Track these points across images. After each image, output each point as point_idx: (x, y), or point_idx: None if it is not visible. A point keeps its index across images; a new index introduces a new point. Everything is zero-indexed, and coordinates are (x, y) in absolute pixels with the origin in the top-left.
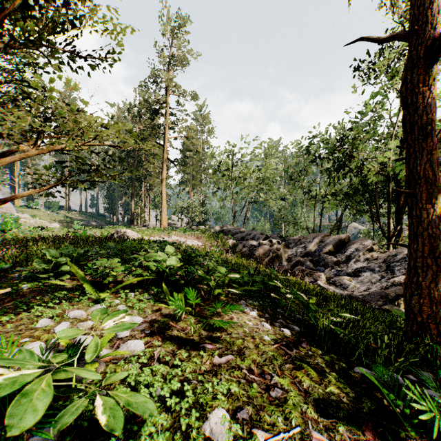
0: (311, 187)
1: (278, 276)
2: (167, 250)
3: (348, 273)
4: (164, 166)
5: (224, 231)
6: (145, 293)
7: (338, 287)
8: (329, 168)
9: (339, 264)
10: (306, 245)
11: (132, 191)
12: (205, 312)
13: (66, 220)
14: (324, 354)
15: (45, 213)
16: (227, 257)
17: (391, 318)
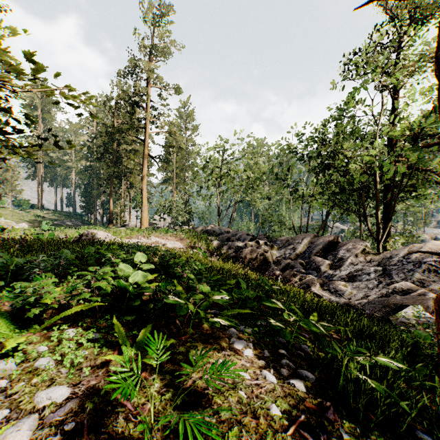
0: (297, 186)
1: (272, 286)
2: (137, 259)
3: (342, 278)
4: (144, 162)
5: (209, 231)
6: (92, 329)
7: (333, 294)
8: (316, 167)
9: (331, 267)
10: (295, 247)
11: (111, 189)
12: (177, 373)
13: (37, 219)
14: (364, 432)
15: (13, 213)
16: (211, 261)
17: (412, 341)
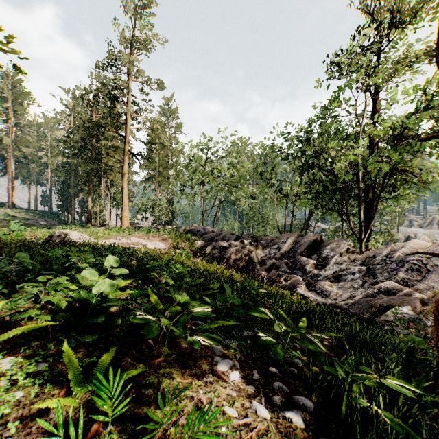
0: (281, 185)
1: (258, 290)
2: (108, 263)
3: (327, 278)
4: (125, 159)
5: (193, 231)
6: (37, 357)
7: (320, 295)
8: (300, 166)
9: (316, 267)
10: (279, 246)
11: (89, 187)
12: (139, 426)
13: (7, 219)
14: None
15: None
16: (194, 262)
17: (407, 347)
